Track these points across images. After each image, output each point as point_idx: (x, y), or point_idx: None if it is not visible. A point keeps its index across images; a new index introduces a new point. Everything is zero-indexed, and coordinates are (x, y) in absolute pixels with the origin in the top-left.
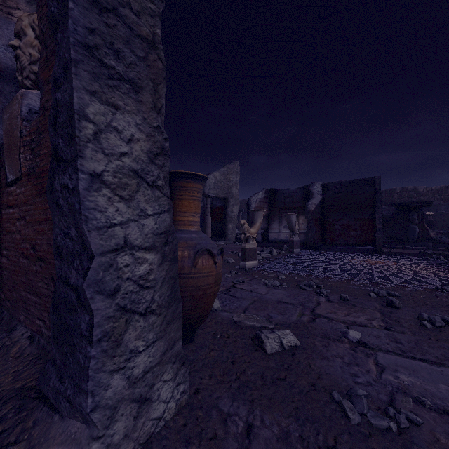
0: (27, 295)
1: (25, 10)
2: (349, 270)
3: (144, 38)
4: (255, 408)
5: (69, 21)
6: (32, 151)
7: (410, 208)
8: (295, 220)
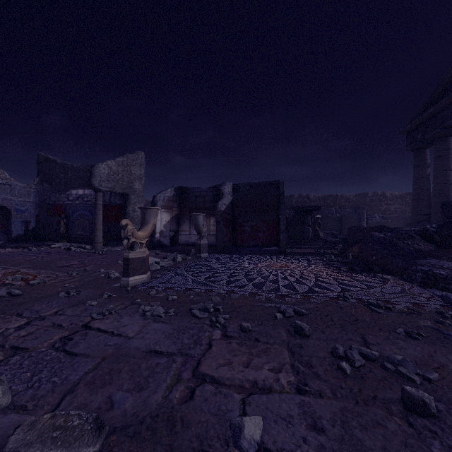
0: None
1: None
2: (255, 278)
3: None
4: None
5: None
6: None
7: (306, 211)
8: (202, 221)
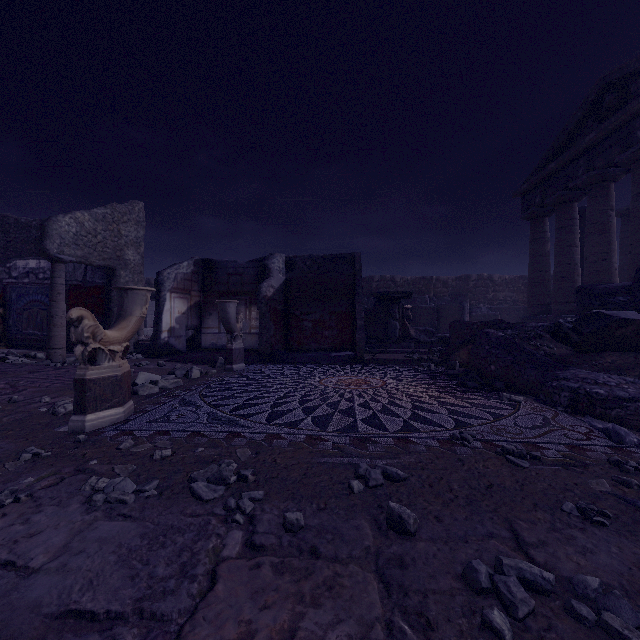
0: None
1: None
2: (317, 408)
3: None
4: None
5: None
6: None
7: (391, 299)
8: (234, 312)
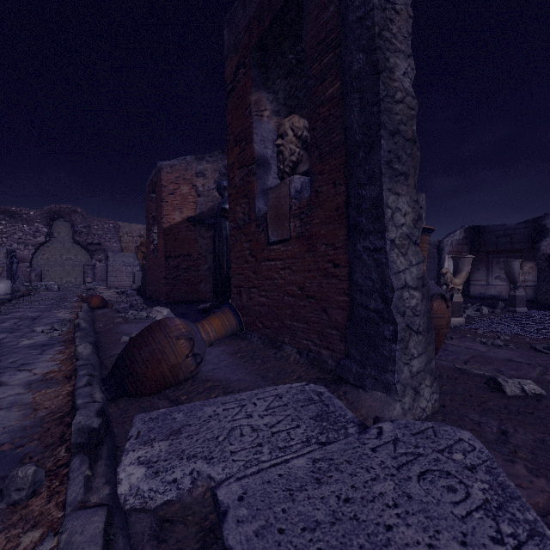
0: (292, 323)
1: (269, 109)
2: None
3: (410, 139)
4: (505, 423)
5: (381, 151)
6: (301, 221)
7: None
8: (518, 268)
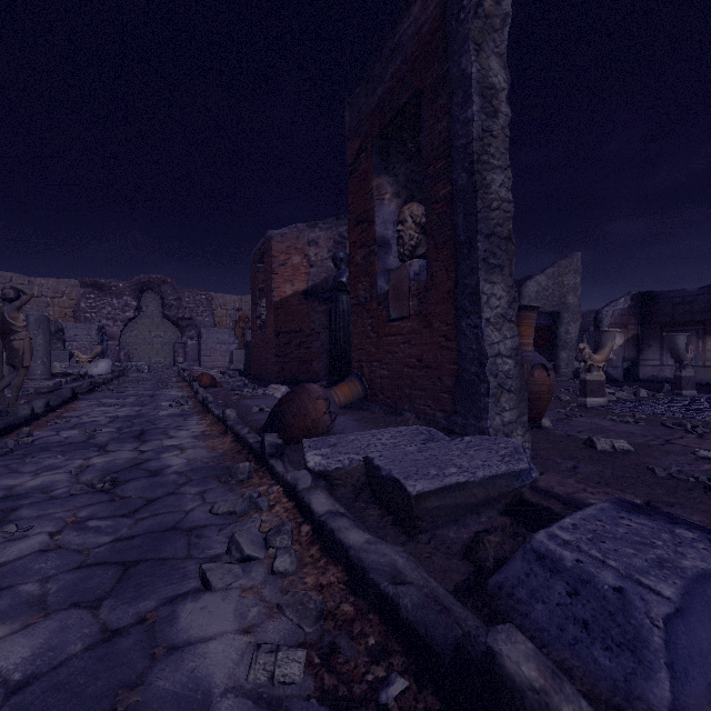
0: (411, 391)
1: (390, 192)
2: None
3: (505, 238)
4: (581, 464)
5: (478, 252)
6: (419, 300)
7: None
8: (683, 344)
